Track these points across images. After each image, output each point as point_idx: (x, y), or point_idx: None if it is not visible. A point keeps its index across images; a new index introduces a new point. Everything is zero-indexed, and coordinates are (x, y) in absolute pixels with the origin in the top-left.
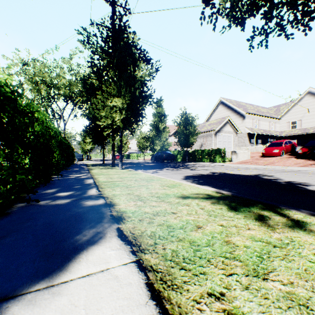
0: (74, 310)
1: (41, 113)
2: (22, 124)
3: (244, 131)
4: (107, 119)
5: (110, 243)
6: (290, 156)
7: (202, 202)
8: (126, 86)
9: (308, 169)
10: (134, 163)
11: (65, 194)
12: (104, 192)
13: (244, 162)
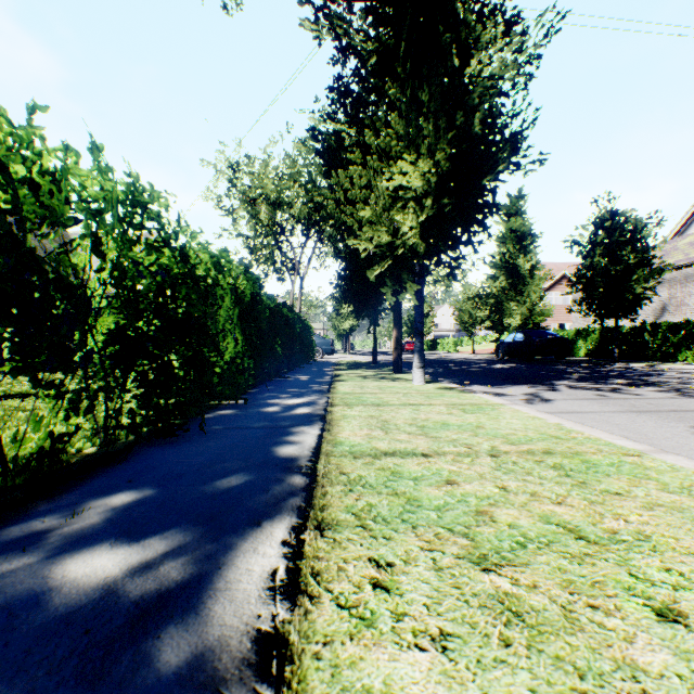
0: None
1: None
2: None
3: None
4: (377, 228)
5: None
6: None
7: None
8: (436, 109)
9: None
10: (449, 362)
11: (88, 575)
12: (311, 614)
13: None
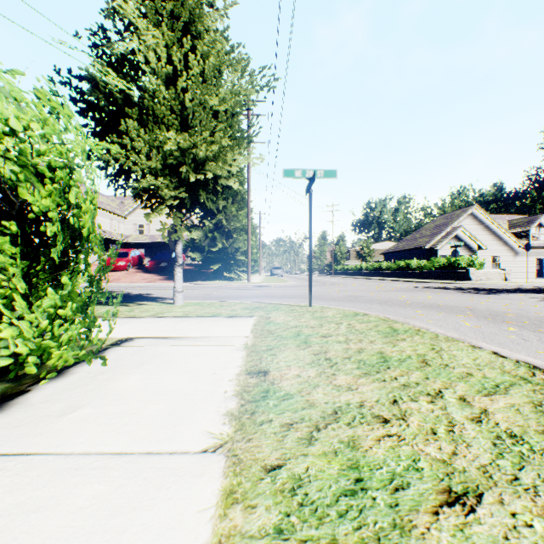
0: None
1: None
2: None
3: None
4: None
5: None
6: (138, 270)
7: None
8: None
9: (155, 284)
10: None
11: None
12: None
13: None
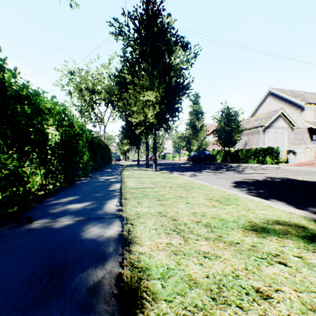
0: None
1: (42, 98)
2: (18, 113)
3: (302, 125)
4: (139, 115)
5: None
6: None
7: (308, 251)
8: (159, 76)
9: None
10: (169, 164)
11: (76, 207)
12: (126, 207)
13: (306, 163)
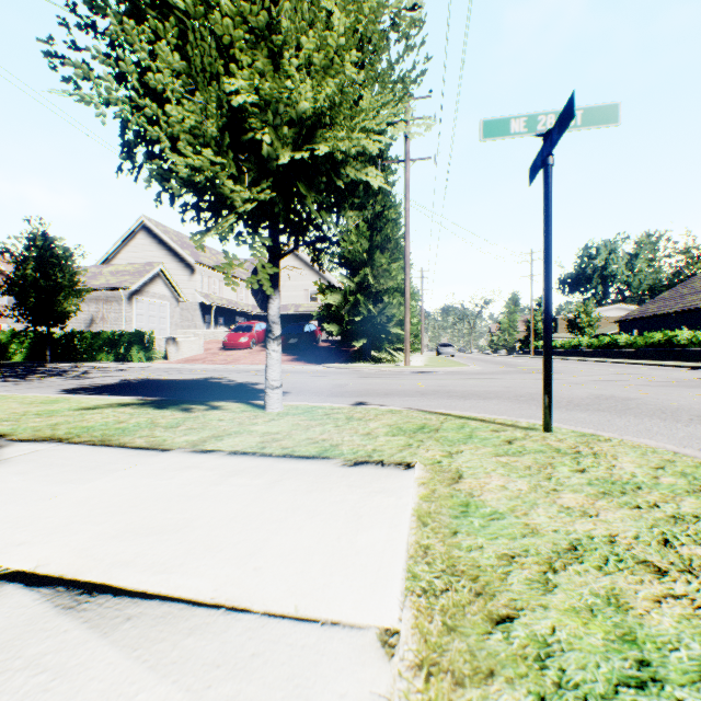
0: (37, 459)
1: None
2: None
3: (194, 298)
4: None
5: (18, 445)
6: (263, 348)
7: (121, 409)
8: None
9: None
10: None
11: None
12: None
13: (193, 359)
